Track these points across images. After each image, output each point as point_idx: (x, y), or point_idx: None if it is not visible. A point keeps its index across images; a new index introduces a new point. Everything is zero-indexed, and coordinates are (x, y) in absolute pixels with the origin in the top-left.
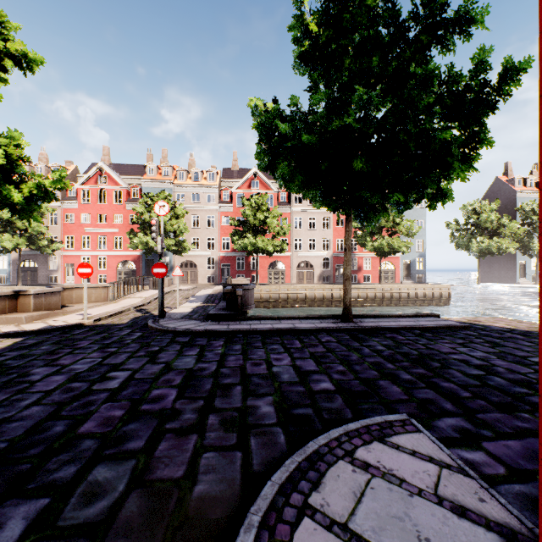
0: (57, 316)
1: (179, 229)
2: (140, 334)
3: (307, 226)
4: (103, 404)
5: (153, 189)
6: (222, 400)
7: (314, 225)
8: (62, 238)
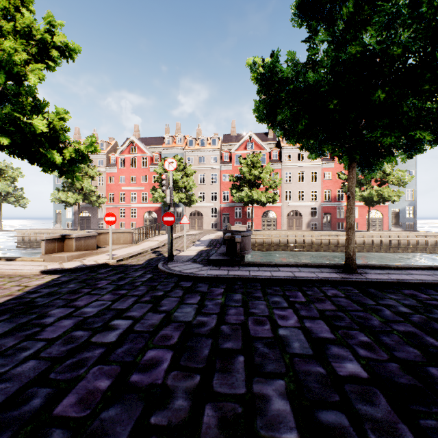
0: (91, 255)
1: (189, 185)
2: (150, 276)
3: (296, 180)
4: (93, 366)
5: (169, 154)
6: (221, 379)
7: (302, 179)
8: (106, 195)
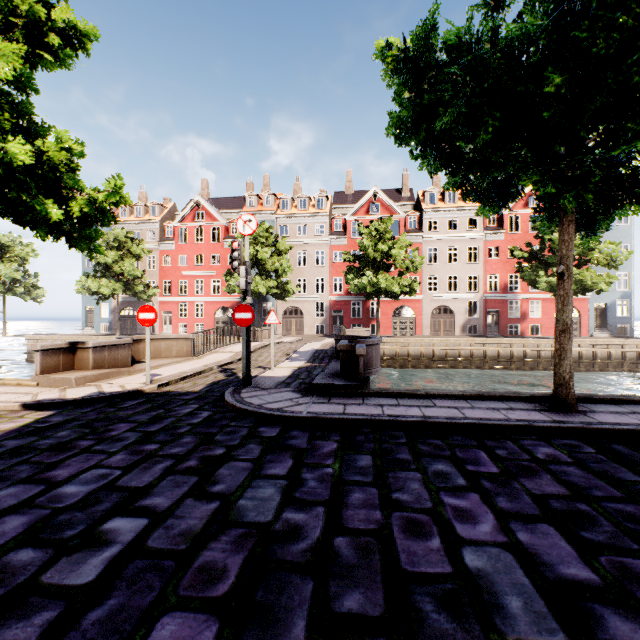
0: (120, 376)
1: (282, 267)
2: (207, 415)
3: (446, 259)
4: None
5: None
6: None
7: (454, 258)
8: (159, 283)
